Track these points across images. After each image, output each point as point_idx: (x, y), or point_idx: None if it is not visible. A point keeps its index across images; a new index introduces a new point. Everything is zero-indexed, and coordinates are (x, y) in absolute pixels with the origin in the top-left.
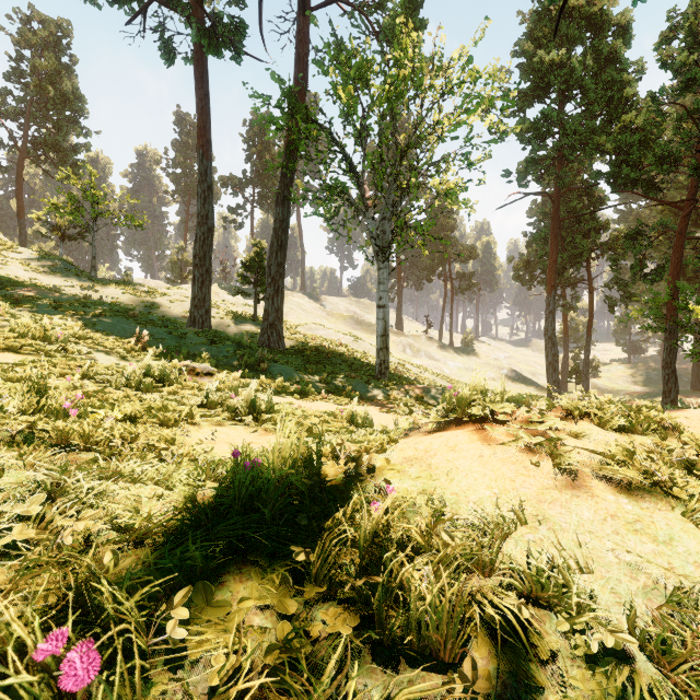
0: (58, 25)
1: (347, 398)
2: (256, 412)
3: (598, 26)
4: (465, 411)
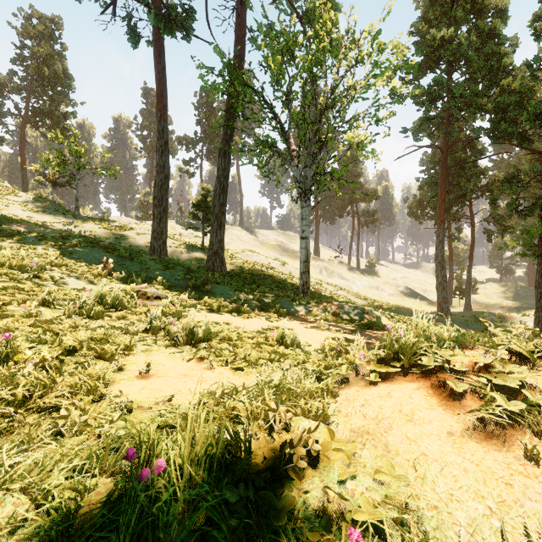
0: (52, 20)
1: (276, 314)
2: (194, 338)
3: (480, 9)
4: (410, 359)
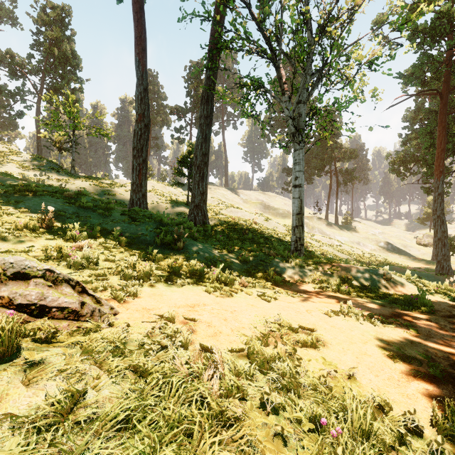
0: (62, 9)
1: (270, 283)
2: None
3: None
4: None
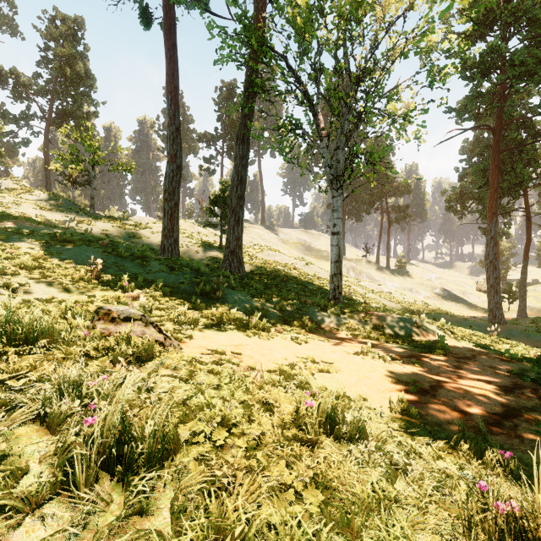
0: (74, 21)
1: (304, 330)
2: (124, 460)
3: None
4: None
